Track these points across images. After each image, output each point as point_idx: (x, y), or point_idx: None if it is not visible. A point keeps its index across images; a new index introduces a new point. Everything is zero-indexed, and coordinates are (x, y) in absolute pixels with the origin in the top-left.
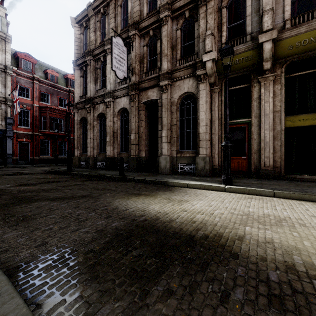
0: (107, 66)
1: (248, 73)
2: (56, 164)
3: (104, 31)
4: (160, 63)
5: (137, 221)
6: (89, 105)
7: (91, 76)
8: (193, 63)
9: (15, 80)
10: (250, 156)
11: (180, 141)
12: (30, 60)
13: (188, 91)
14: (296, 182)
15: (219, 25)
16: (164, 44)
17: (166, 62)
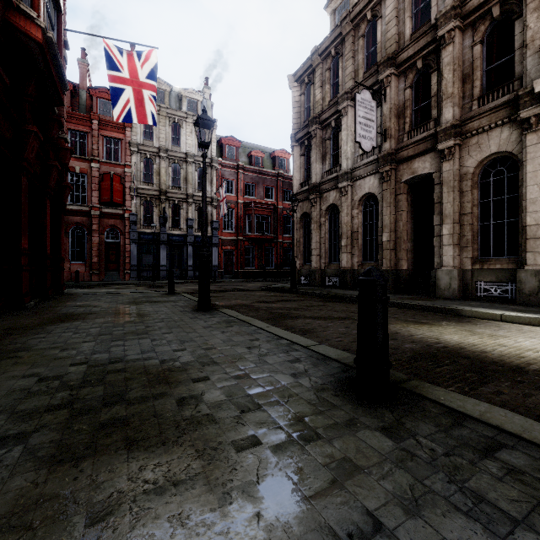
0: (342, 135)
1: None
2: (264, 278)
3: (336, 82)
4: (437, 111)
5: (434, 346)
6: (314, 196)
7: (316, 152)
8: (510, 99)
9: (220, 173)
10: None
11: (480, 241)
12: (234, 144)
13: (499, 151)
14: None
15: None
16: (445, 78)
17: (449, 109)
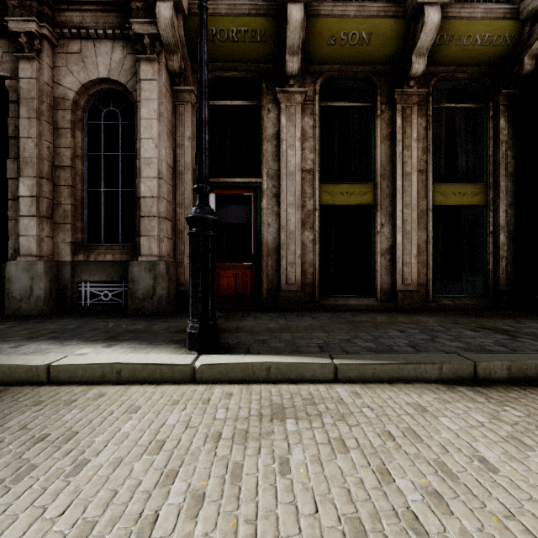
0: None
1: (257, 76)
2: None
3: None
4: None
5: None
6: None
7: None
8: None
9: None
10: (260, 261)
11: (88, 218)
12: None
13: (111, 77)
14: (344, 315)
15: None
16: None
17: None
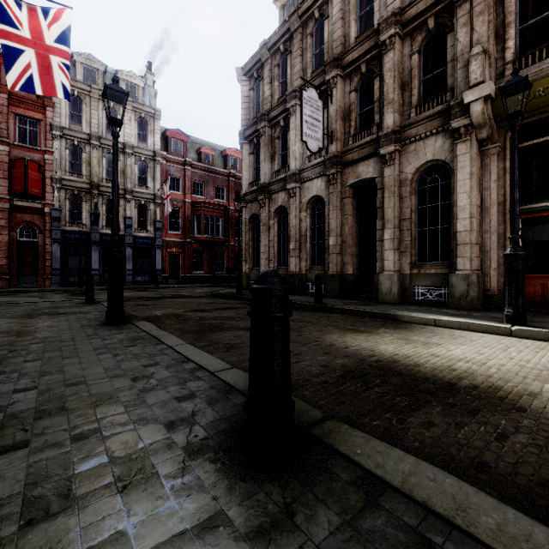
0: (290, 134)
1: None
2: (213, 284)
3: (285, 79)
4: (380, 117)
5: (368, 361)
6: (263, 196)
7: (265, 151)
8: (443, 108)
9: (165, 169)
10: None
11: (417, 247)
12: (181, 138)
13: (434, 159)
14: None
15: (500, 29)
16: (387, 83)
17: (390, 115)
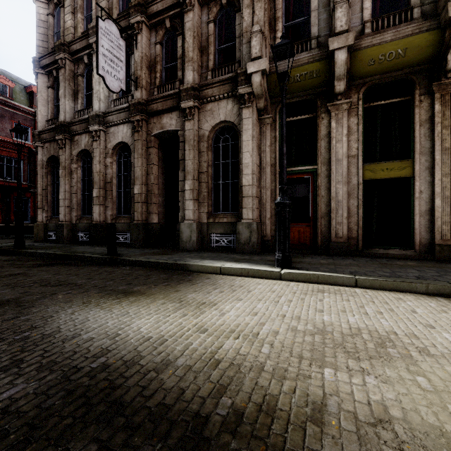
0: (94, 72)
1: (313, 97)
2: (6, 235)
3: (90, 15)
4: (182, 74)
5: (80, 374)
6: (62, 136)
7: (65, 86)
8: (233, 75)
9: None
10: (316, 221)
11: (213, 198)
12: None
13: (226, 120)
14: (380, 260)
15: (273, 21)
16: (187, 41)
17: (190, 72)
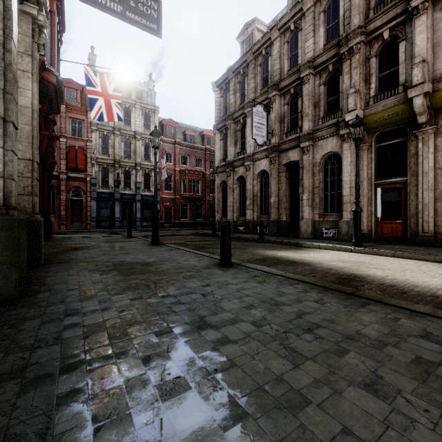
0: (247, 129)
1: (403, 126)
2: (195, 227)
3: (243, 92)
4: (302, 122)
5: (269, 257)
6: (229, 169)
7: (231, 139)
8: (336, 121)
9: (161, 147)
10: (406, 220)
11: (323, 204)
12: (172, 125)
13: (332, 151)
14: None
15: (368, 76)
16: (305, 103)
17: (307, 123)
